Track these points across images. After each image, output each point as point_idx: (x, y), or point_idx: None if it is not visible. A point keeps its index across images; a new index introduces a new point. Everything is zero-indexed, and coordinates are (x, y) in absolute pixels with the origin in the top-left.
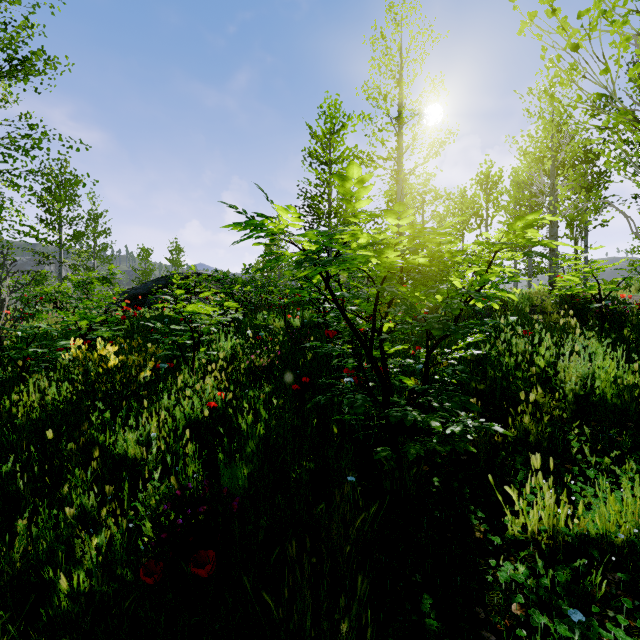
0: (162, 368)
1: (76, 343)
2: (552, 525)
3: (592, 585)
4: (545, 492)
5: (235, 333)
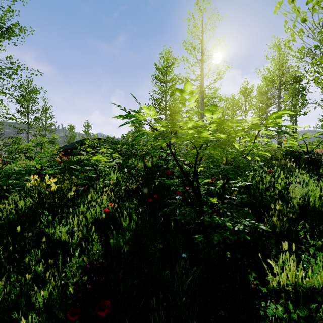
0: (80, 190)
1: (34, 177)
2: (294, 281)
3: (319, 317)
4: (290, 263)
5: (118, 170)
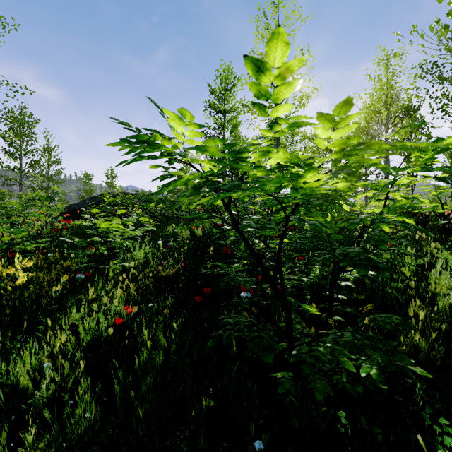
0: (78, 279)
1: None
2: None
3: None
4: None
5: (149, 242)
